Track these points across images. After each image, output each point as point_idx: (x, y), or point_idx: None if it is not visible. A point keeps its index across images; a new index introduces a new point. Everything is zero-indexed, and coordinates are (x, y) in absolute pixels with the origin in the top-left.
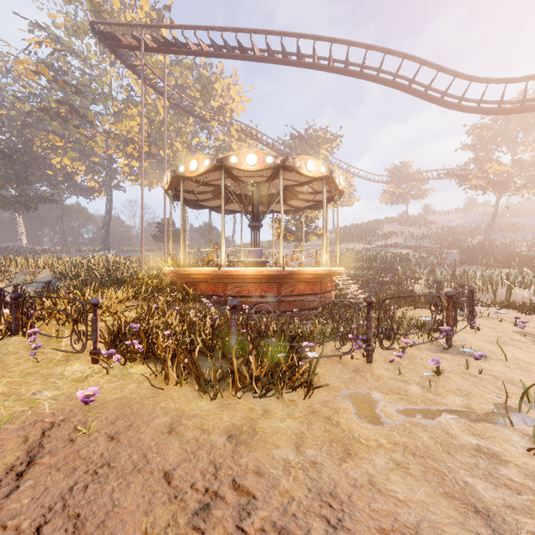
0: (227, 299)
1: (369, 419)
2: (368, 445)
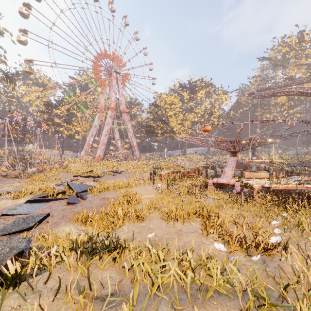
0: None
1: None
2: None
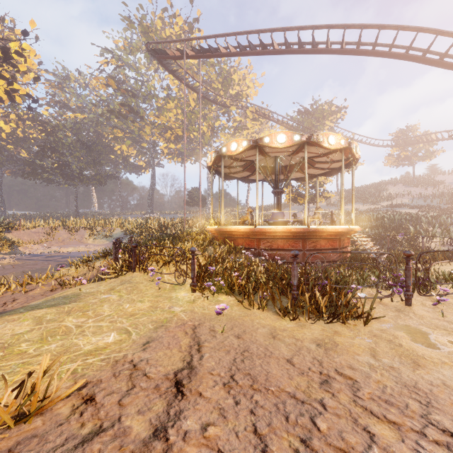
0: (260, 252)
1: (425, 345)
2: (432, 361)
